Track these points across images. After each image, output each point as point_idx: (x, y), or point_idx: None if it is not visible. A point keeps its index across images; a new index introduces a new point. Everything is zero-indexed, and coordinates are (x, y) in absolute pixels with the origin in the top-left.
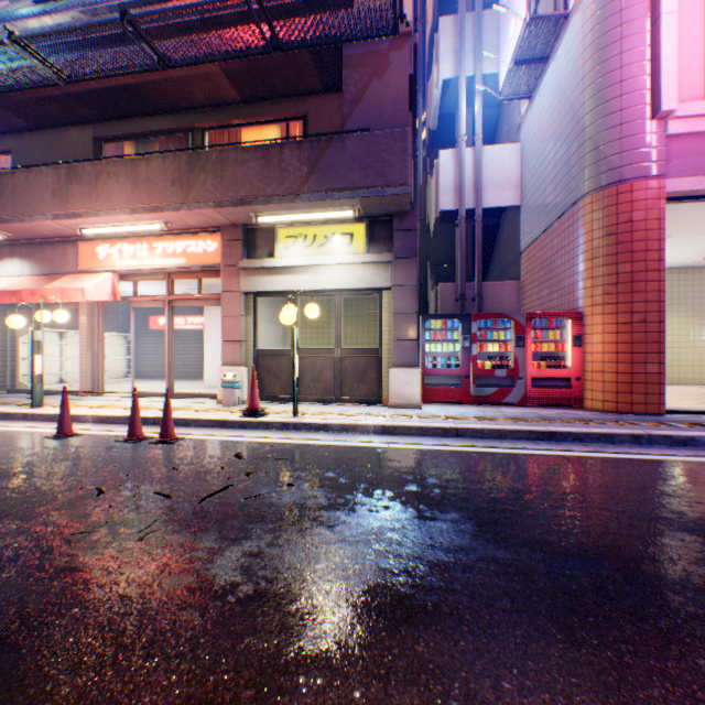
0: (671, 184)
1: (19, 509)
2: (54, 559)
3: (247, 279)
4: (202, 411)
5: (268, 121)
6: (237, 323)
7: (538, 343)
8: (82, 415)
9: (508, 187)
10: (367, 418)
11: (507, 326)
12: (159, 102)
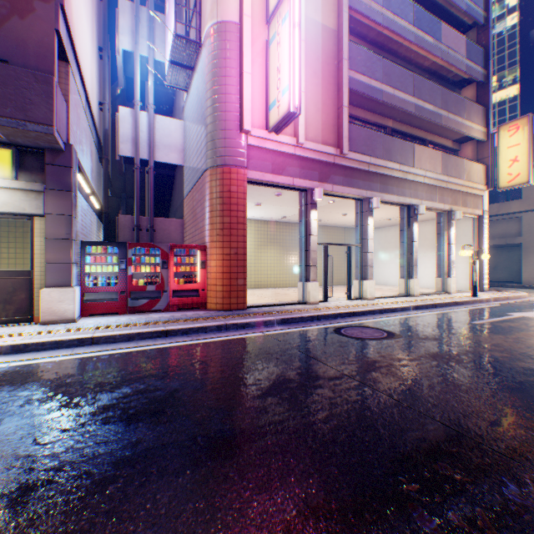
0: (251, 174)
1: None
2: None
3: None
4: None
5: None
6: None
7: (179, 265)
8: None
9: (175, 150)
10: (0, 339)
11: (157, 253)
12: None
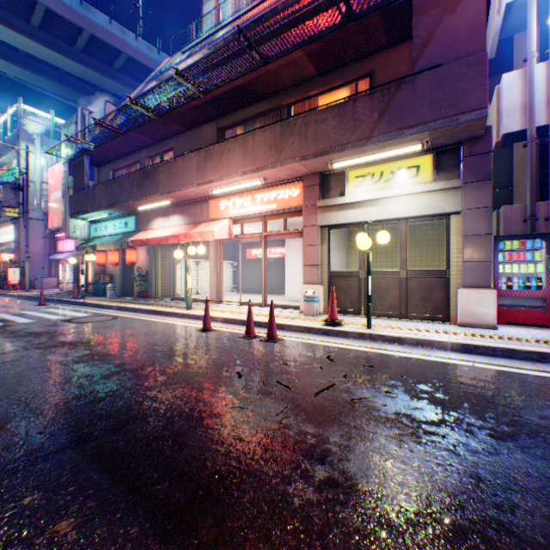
0: None
1: (194, 381)
2: (224, 426)
3: (322, 215)
4: (290, 318)
5: (337, 86)
6: (314, 250)
7: None
8: (214, 317)
9: None
10: (440, 334)
11: None
12: (258, 93)
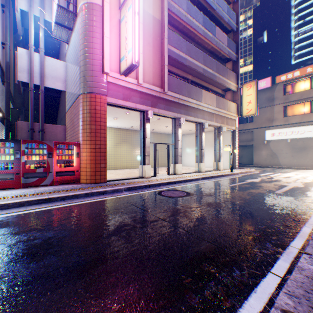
0: (109, 99)
1: None
2: None
3: None
4: None
5: None
6: None
7: (61, 155)
8: None
9: (60, 81)
10: None
11: (45, 147)
12: None
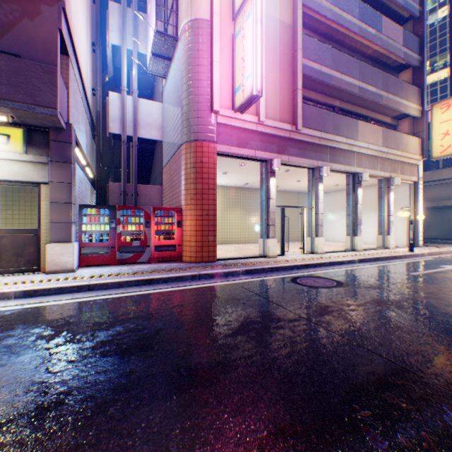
0: (220, 147)
1: None
2: None
3: None
4: None
5: None
6: None
7: (160, 225)
8: None
9: (156, 128)
10: (14, 285)
11: (141, 214)
12: None
